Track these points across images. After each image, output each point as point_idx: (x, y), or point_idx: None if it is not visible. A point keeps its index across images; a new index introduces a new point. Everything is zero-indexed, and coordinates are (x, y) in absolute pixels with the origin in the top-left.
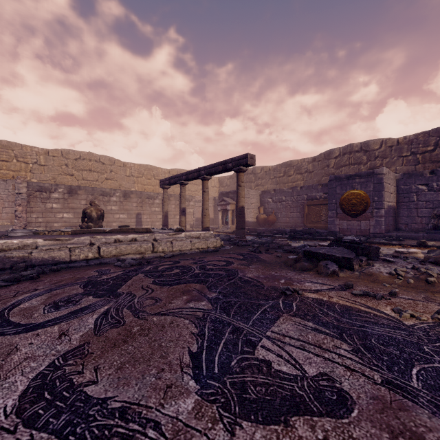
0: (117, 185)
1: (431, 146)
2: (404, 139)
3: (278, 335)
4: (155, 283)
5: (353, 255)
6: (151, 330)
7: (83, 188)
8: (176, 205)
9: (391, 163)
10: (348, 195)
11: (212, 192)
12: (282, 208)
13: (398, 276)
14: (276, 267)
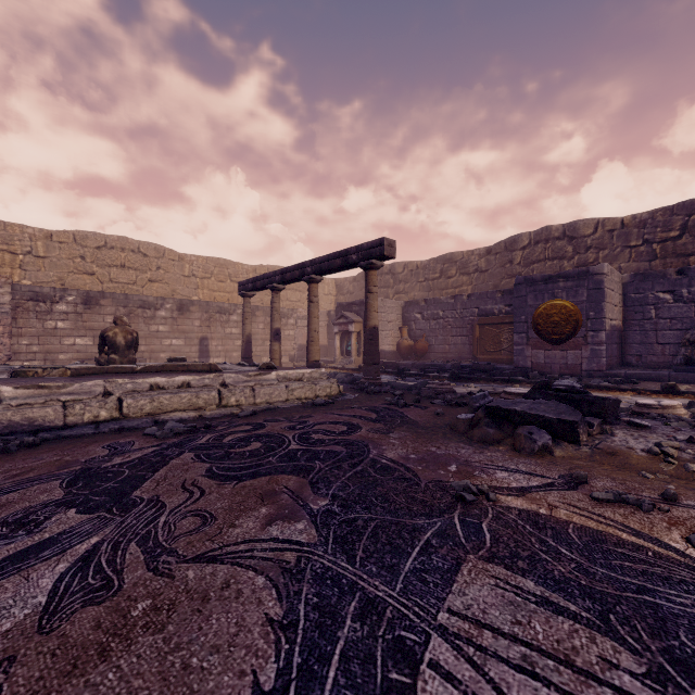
0: (168, 292)
1: (675, 230)
2: (633, 219)
3: (465, 624)
4: (211, 475)
5: (578, 416)
6: (175, 611)
7: (109, 296)
8: (266, 325)
9: (612, 258)
10: (547, 308)
11: (325, 304)
12: (439, 329)
13: (667, 458)
14: (438, 437)
